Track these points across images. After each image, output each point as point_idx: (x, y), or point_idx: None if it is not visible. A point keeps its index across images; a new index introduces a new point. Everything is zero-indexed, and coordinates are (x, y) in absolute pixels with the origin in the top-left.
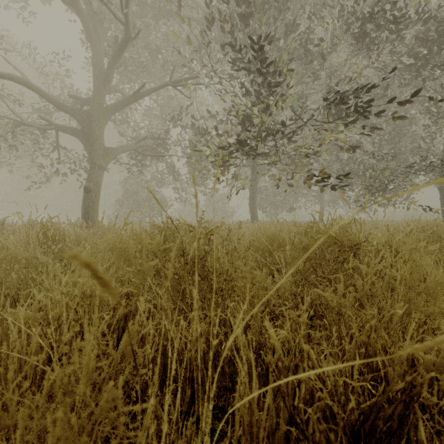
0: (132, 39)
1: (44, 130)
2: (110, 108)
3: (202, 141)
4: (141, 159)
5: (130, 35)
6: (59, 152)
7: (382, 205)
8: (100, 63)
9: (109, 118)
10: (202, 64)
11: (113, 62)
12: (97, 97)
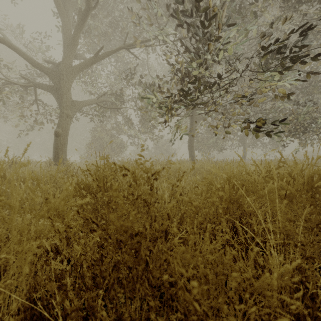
0: (92, 9)
1: (26, 88)
2: (76, 68)
3: (150, 92)
4: (102, 111)
5: (90, 5)
6: (37, 105)
7: (300, 146)
8: (68, 32)
9: (76, 76)
10: (150, 25)
11: (78, 30)
12: (66, 59)
